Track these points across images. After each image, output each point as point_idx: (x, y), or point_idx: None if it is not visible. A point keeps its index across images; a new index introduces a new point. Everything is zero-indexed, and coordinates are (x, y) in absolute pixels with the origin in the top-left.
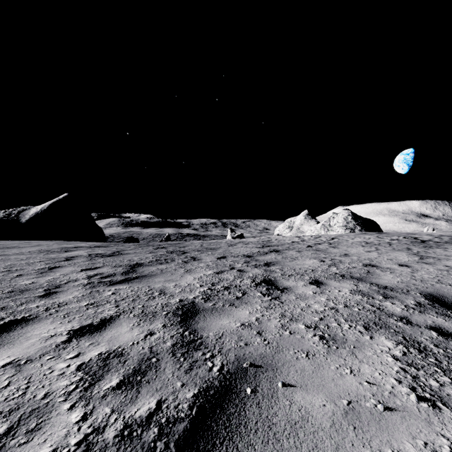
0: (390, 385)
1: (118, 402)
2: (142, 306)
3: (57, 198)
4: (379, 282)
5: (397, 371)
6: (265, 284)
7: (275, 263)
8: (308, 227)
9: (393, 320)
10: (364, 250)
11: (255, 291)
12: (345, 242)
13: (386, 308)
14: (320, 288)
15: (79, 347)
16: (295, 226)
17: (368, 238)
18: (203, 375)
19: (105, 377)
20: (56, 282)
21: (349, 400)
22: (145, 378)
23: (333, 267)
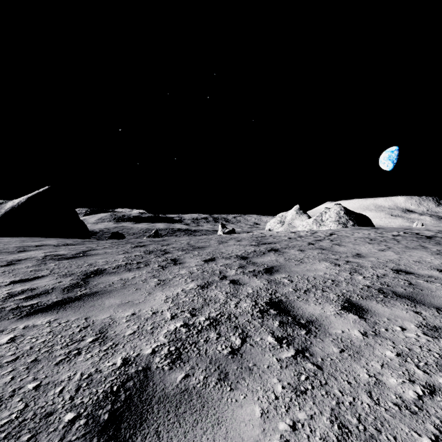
0: None
1: None
2: (36, 385)
3: (37, 191)
4: None
5: None
6: (274, 311)
7: (278, 268)
8: (299, 222)
9: None
10: (375, 248)
11: (262, 330)
12: (347, 238)
13: None
14: (367, 321)
15: None
16: (287, 221)
17: (367, 233)
18: None
19: None
20: None
21: None
22: None
23: (357, 274)
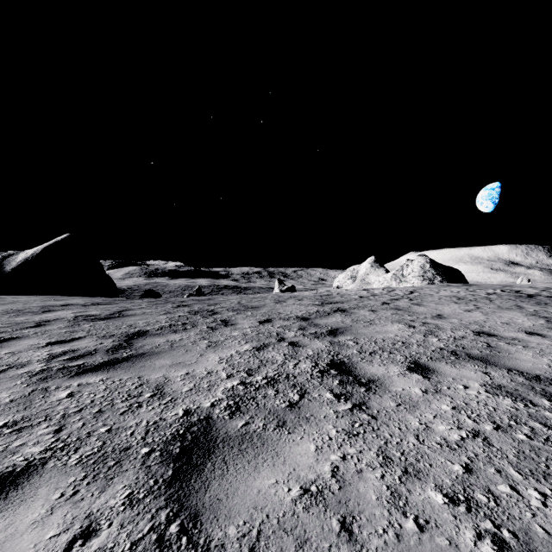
0: None
1: None
2: (107, 429)
3: (54, 240)
4: (519, 366)
5: None
6: (335, 371)
7: (343, 329)
8: (375, 278)
9: None
10: (461, 308)
11: (321, 388)
12: (430, 297)
13: None
14: (431, 380)
15: None
16: (359, 276)
17: (456, 291)
18: None
19: None
20: None
21: None
22: None
23: (432, 337)
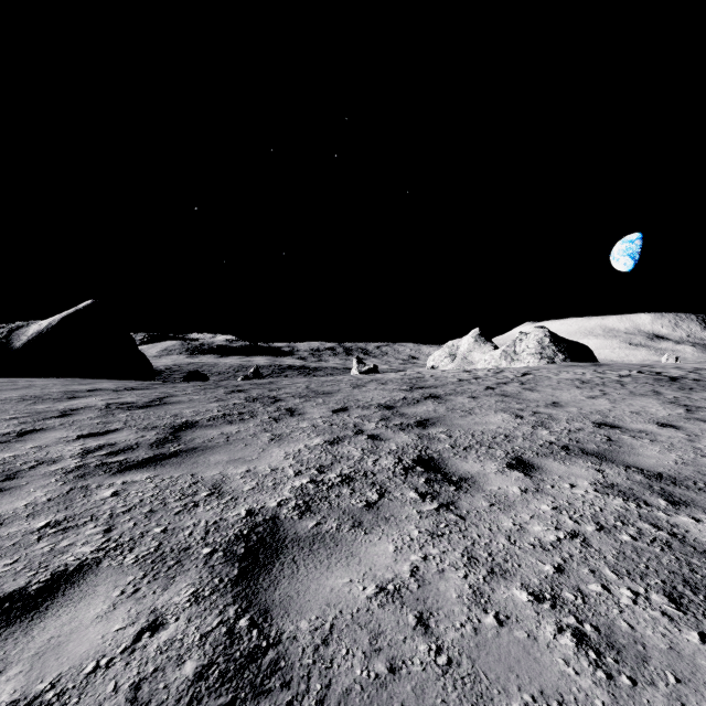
0: None
1: None
2: (162, 529)
3: (74, 308)
4: (640, 462)
5: None
6: (422, 468)
7: (435, 420)
8: (480, 355)
9: None
10: (584, 395)
11: (404, 486)
12: (547, 381)
13: (690, 535)
14: (533, 478)
15: None
16: (460, 353)
17: (581, 373)
18: None
19: None
20: (14, 464)
21: None
22: None
23: (542, 429)
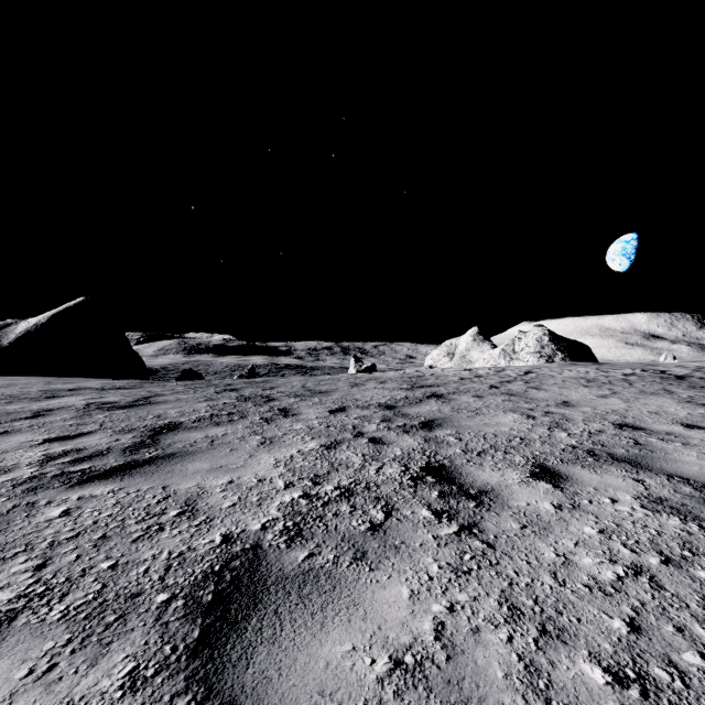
0: None
1: None
2: (111, 564)
3: (65, 306)
4: (682, 470)
5: None
6: (433, 478)
7: (441, 421)
8: (479, 354)
9: None
10: (593, 394)
11: (414, 502)
12: (551, 379)
13: None
14: (565, 491)
15: None
16: (458, 352)
17: (584, 372)
18: None
19: None
20: None
21: None
22: None
23: (559, 431)
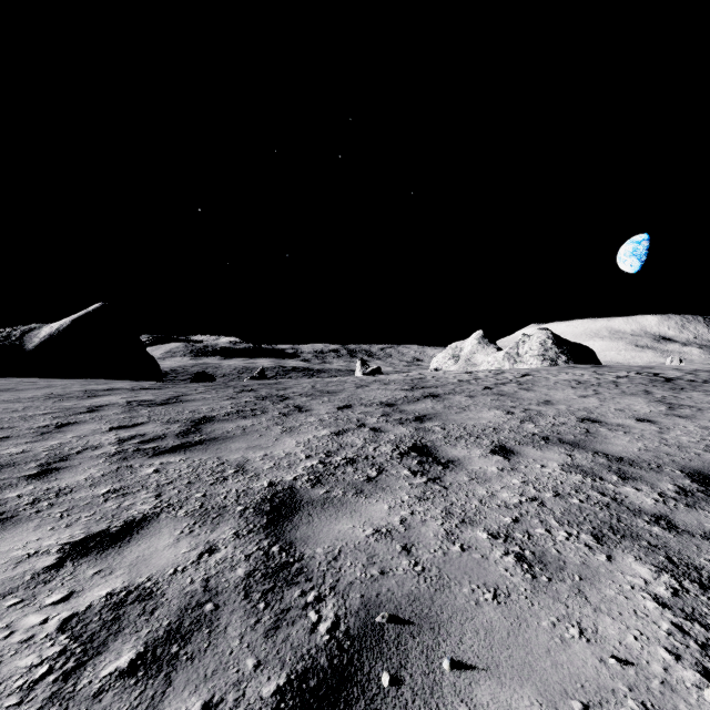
0: (660, 666)
1: (124, 707)
2: (202, 494)
3: (84, 311)
4: (608, 449)
5: (668, 632)
6: (416, 453)
7: (432, 416)
8: (483, 357)
9: (644, 523)
10: (576, 394)
11: (399, 466)
12: (544, 381)
13: (628, 499)
14: (510, 461)
15: (74, 578)
16: (463, 355)
17: (580, 374)
18: (298, 642)
19: (110, 647)
20: (63, 450)
21: (585, 701)
22: (187, 650)
23: (529, 423)
